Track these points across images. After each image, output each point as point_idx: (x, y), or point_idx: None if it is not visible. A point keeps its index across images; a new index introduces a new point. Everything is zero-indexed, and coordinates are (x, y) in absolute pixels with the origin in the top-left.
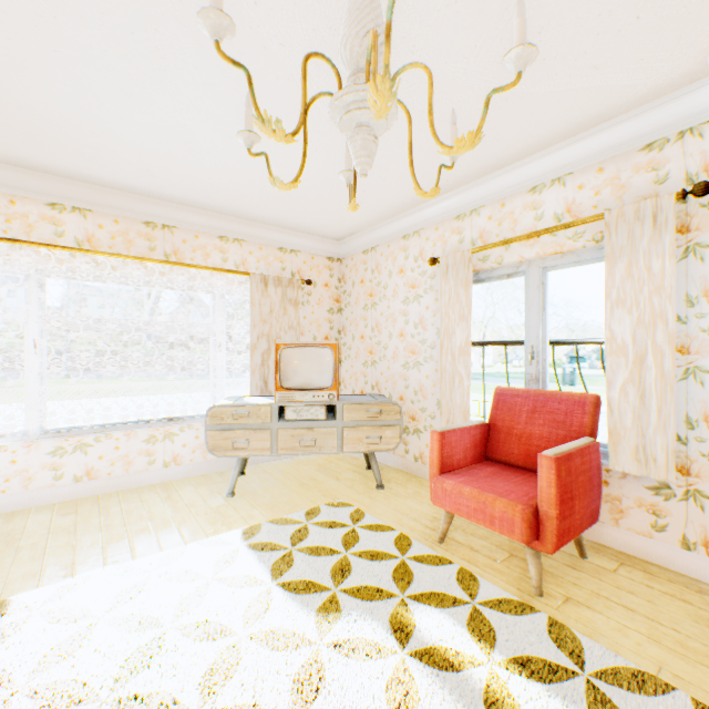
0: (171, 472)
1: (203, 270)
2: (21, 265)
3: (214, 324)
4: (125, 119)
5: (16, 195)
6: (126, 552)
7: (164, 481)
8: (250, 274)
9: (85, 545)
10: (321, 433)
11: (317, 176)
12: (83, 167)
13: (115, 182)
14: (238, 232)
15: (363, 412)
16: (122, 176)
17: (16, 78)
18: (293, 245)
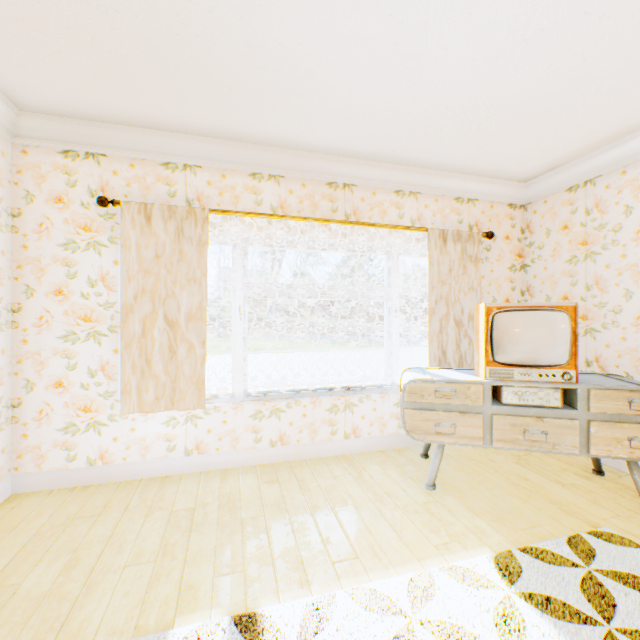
0: (350, 444)
1: (379, 229)
2: (229, 235)
3: (388, 287)
4: (352, 36)
5: (226, 169)
6: (352, 558)
7: (344, 453)
8: (428, 229)
9: (303, 534)
10: (554, 426)
11: (565, 74)
12: (283, 128)
13: (307, 141)
14: (414, 183)
15: (622, 402)
16: (316, 132)
17: (255, 4)
18: (470, 193)
